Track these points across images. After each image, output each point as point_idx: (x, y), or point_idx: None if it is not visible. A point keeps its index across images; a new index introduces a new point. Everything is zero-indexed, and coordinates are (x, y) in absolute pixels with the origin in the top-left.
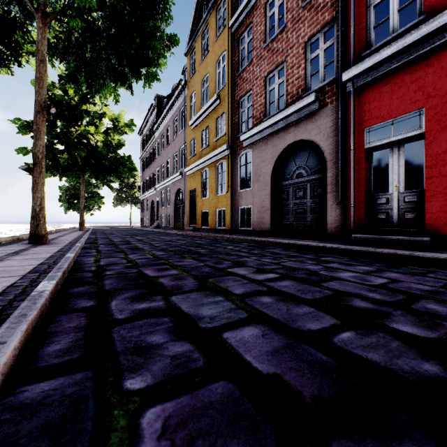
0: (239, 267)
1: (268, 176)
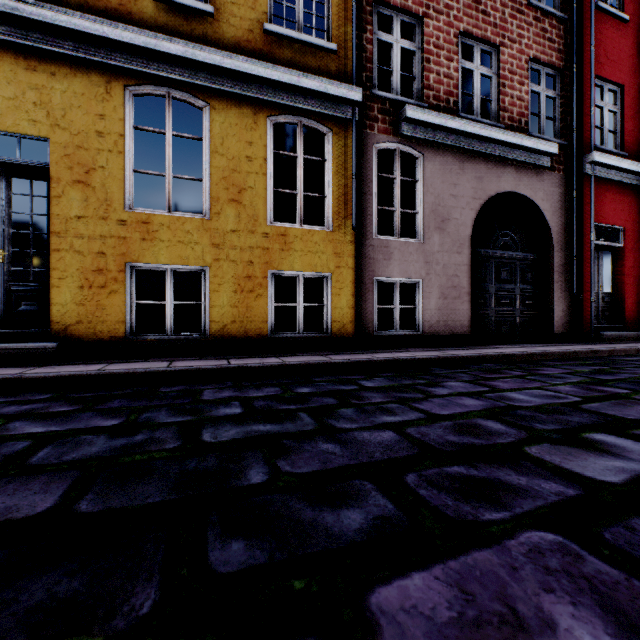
0: None
1: (467, 229)
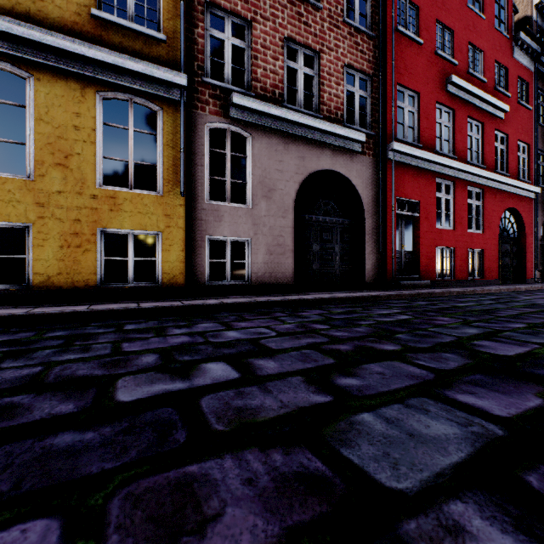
0: None
1: (291, 198)
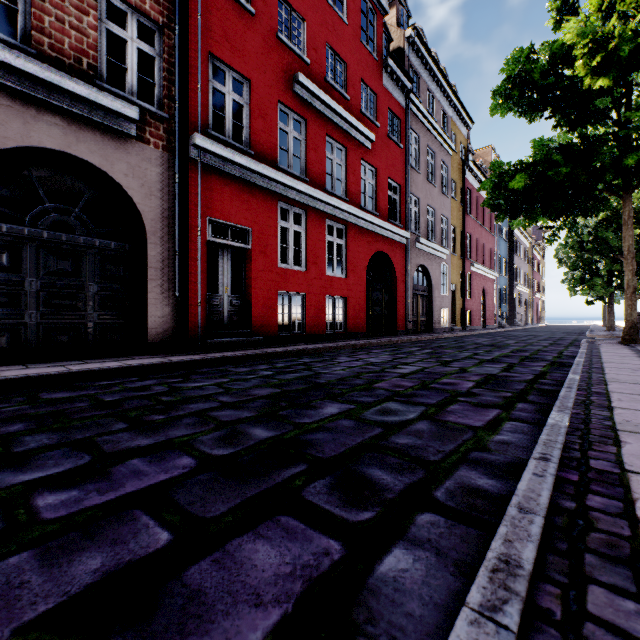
0: (388, 371)
1: None
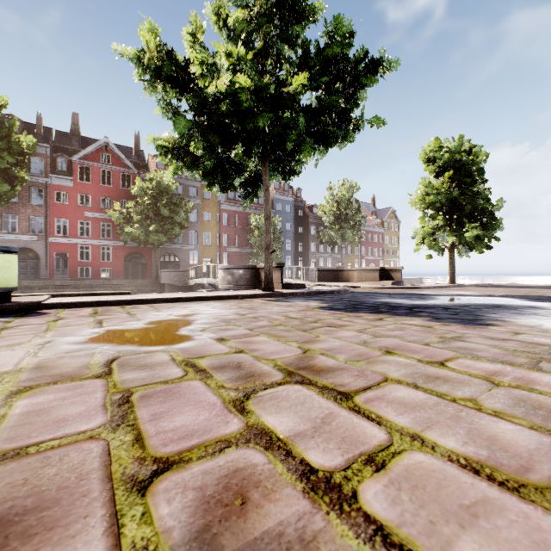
0: None
1: None
